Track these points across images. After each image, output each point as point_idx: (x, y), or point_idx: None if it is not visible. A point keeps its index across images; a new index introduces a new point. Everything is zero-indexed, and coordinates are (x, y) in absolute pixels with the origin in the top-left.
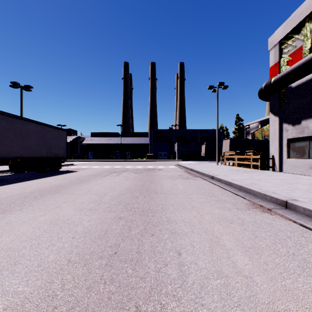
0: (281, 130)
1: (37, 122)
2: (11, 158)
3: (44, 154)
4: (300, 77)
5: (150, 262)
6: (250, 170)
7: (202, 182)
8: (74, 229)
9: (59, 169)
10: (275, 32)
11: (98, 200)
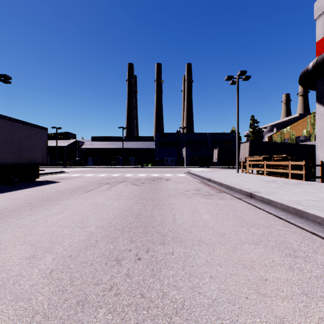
0: None
1: None
2: None
3: (9, 159)
4: None
5: None
6: (293, 182)
7: (237, 203)
8: None
9: (35, 179)
10: None
11: (14, 276)
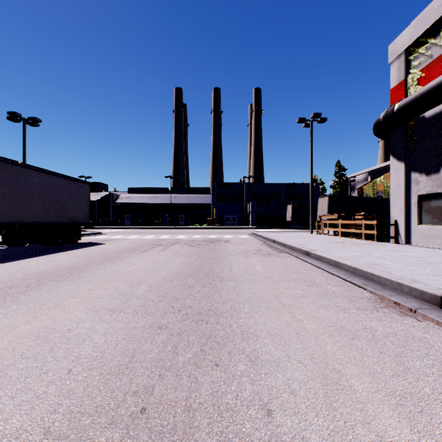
0: (408, 182)
1: (43, 170)
2: (2, 224)
3: (54, 218)
4: (440, 101)
5: (211, 436)
6: (362, 243)
7: (292, 260)
8: (76, 351)
9: (77, 240)
10: (399, 36)
11: (128, 292)
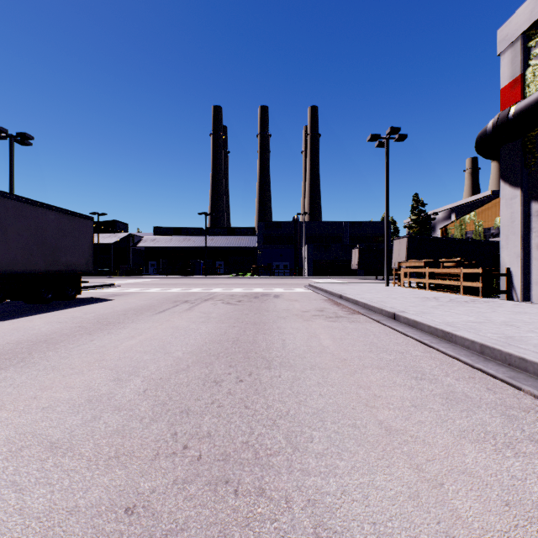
0: (526, 216)
1: (23, 198)
2: None
3: (39, 265)
4: None
5: None
6: (463, 299)
7: (373, 327)
8: None
9: (75, 295)
10: (514, 15)
11: (106, 393)
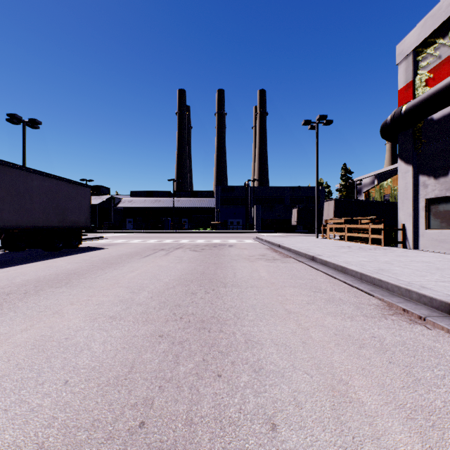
0: (416, 185)
1: (43, 173)
2: (0, 228)
3: (54, 222)
4: (449, 102)
5: None
6: (369, 247)
7: (297, 265)
8: (73, 361)
9: (78, 245)
10: (407, 36)
11: (129, 298)
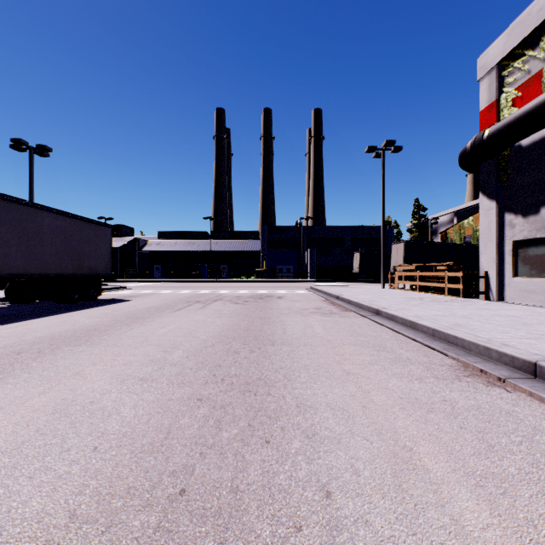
0: (501, 225)
1: (55, 210)
2: (5, 276)
3: (68, 269)
4: (539, 126)
5: (261, 520)
6: (444, 299)
7: (359, 320)
8: (102, 426)
9: (97, 296)
10: (491, 46)
11: (161, 358)
